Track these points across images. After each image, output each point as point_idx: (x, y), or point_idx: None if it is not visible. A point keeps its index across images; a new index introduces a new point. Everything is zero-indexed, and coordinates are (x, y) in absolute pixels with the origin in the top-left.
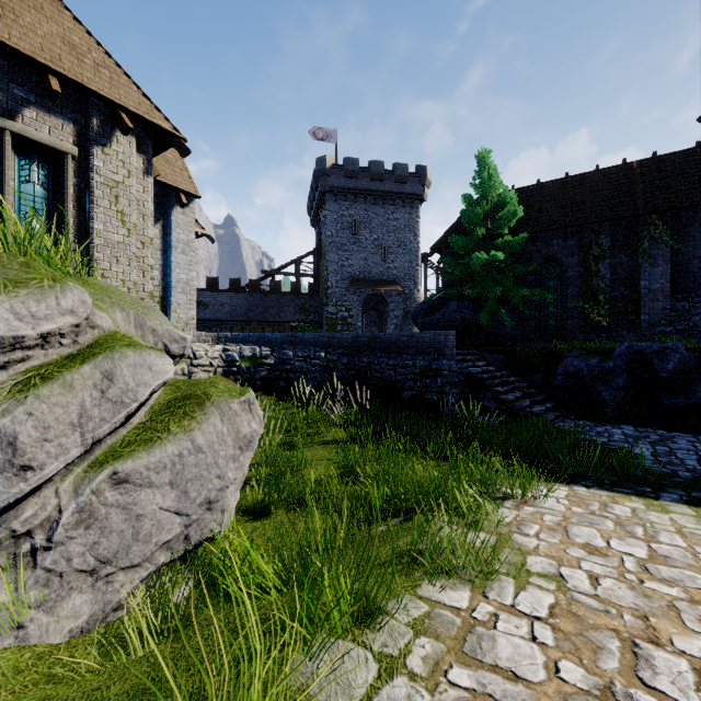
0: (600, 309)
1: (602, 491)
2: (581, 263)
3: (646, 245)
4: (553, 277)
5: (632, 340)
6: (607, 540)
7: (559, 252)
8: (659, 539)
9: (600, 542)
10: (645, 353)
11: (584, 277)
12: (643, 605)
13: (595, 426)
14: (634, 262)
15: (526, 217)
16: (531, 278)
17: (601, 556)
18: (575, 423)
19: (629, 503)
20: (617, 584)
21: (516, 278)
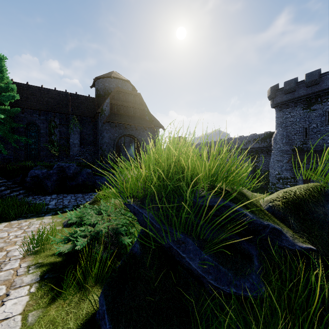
0: (55, 148)
1: (24, 219)
2: (47, 127)
3: (72, 126)
4: (34, 131)
5: (60, 162)
6: (9, 234)
7: (37, 120)
8: (31, 227)
9: (6, 235)
10: (64, 167)
11: (48, 134)
12: (5, 245)
13: (41, 197)
14: (68, 131)
15: (19, 98)
16: (22, 130)
17: (2, 239)
18: (33, 197)
19: (31, 220)
20: (0, 244)
21: (13, 128)
